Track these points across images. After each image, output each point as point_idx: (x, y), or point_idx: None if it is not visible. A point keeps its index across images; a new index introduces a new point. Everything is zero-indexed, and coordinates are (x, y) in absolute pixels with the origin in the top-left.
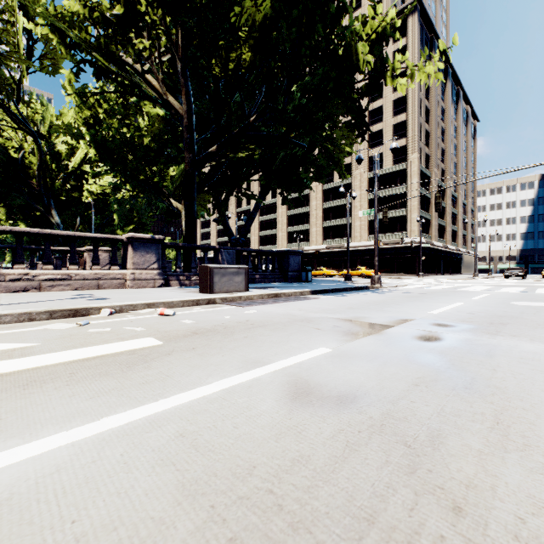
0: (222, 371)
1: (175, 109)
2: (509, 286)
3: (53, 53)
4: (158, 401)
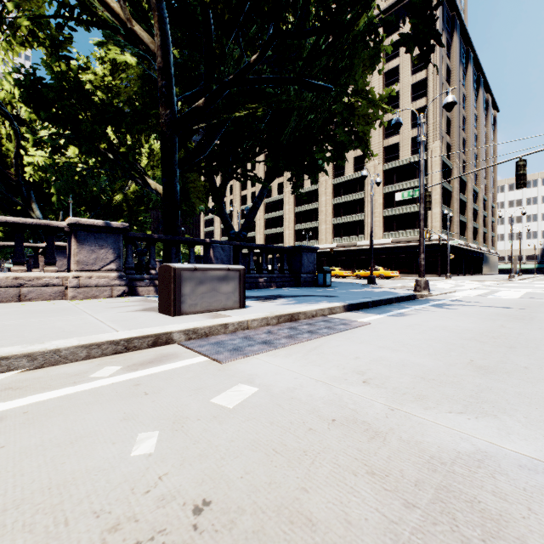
0: None
1: (144, 43)
2: None
3: None
4: None
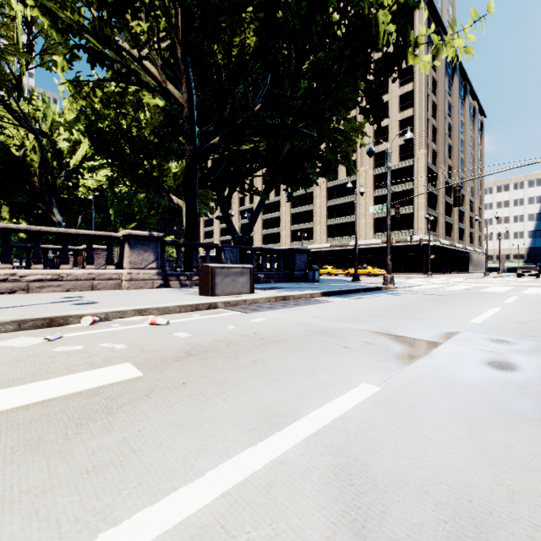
0: (222, 439)
1: (175, 98)
2: (531, 287)
3: (54, 48)
4: (96, 538)
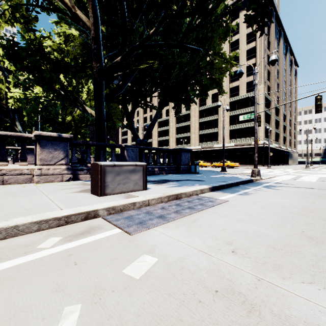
0: None
1: (83, 22)
2: None
3: None
4: None
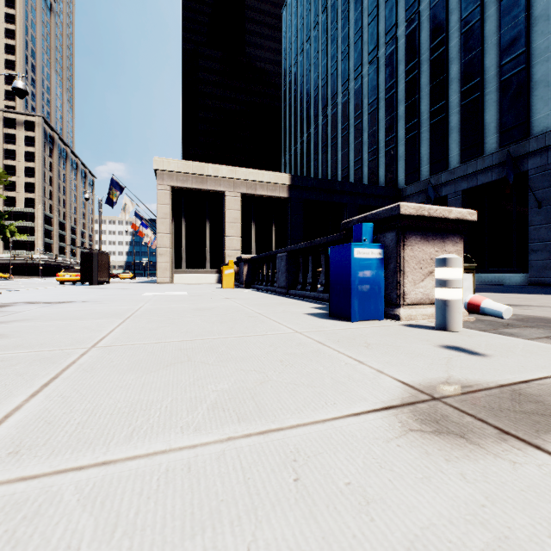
0: None
1: None
2: None
3: None
4: None
